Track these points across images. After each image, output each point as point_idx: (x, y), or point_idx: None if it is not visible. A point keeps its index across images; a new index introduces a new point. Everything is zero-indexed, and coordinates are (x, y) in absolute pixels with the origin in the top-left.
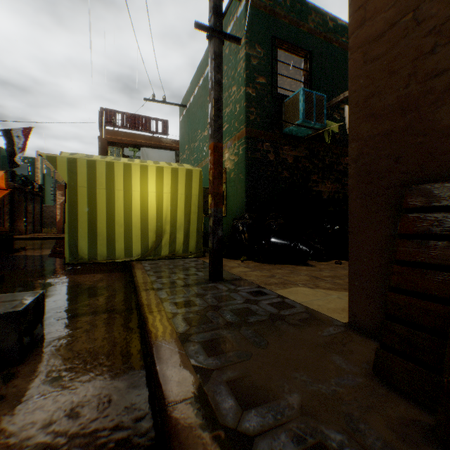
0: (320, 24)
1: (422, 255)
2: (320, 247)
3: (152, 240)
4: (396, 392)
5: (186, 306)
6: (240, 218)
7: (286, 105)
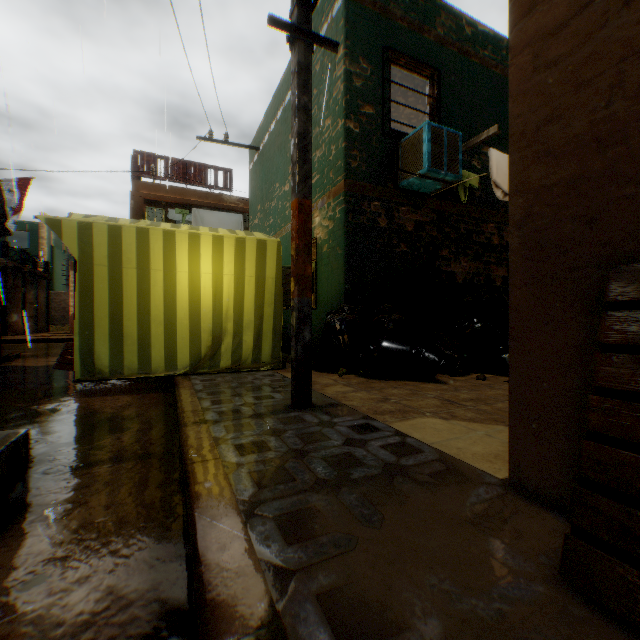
0: (453, 30)
1: None
2: (455, 355)
3: (207, 344)
4: (603, 613)
5: (254, 451)
6: (336, 312)
7: (404, 147)
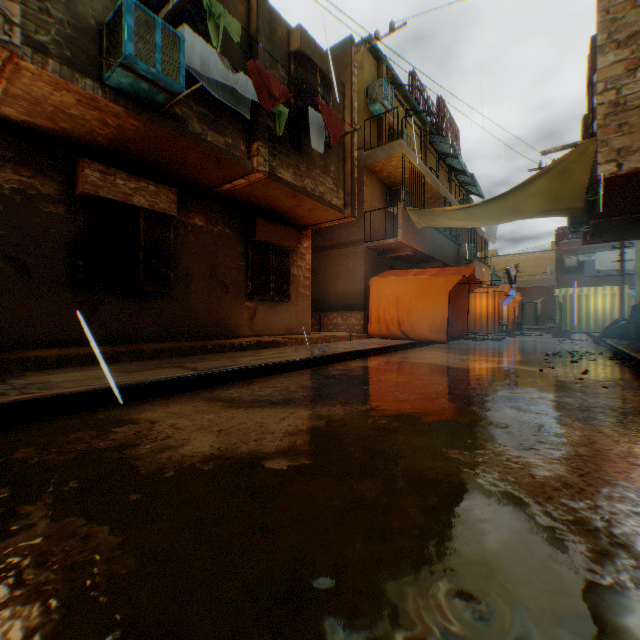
0: None
1: None
2: None
3: (598, 324)
4: None
5: None
6: None
7: None
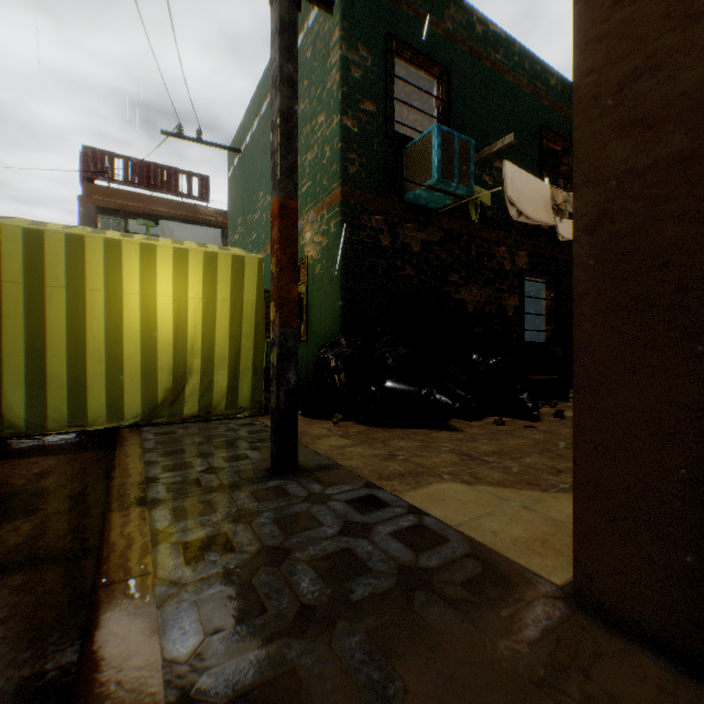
0: (464, 26)
1: None
2: (469, 396)
3: (166, 386)
4: None
5: (210, 553)
6: (331, 345)
7: (410, 154)
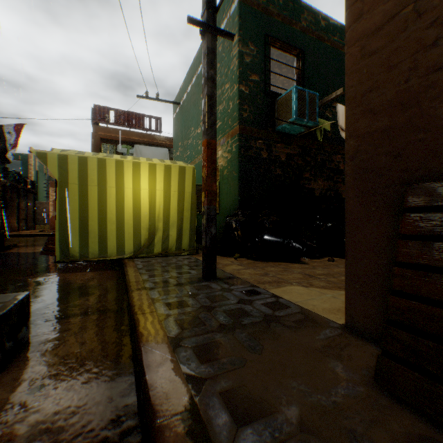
0: (313, 23)
1: (426, 257)
2: (313, 245)
3: (145, 237)
4: (400, 403)
5: (178, 307)
6: (233, 215)
7: (279, 103)
